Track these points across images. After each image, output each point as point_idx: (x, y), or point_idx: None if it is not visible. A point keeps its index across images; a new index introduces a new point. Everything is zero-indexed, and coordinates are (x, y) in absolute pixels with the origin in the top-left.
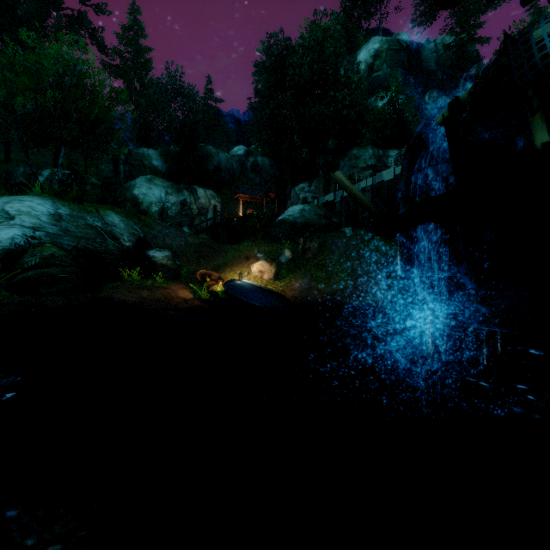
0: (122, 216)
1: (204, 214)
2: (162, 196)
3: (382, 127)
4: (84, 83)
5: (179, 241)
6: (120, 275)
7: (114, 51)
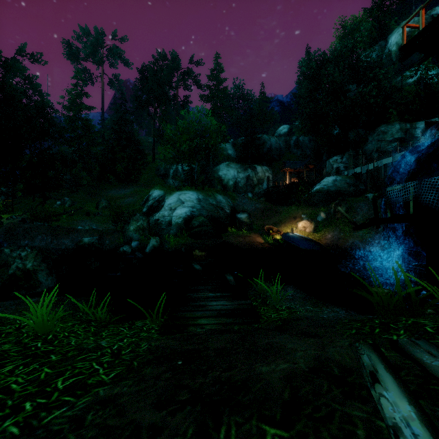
0: (222, 195)
1: (261, 183)
2: (235, 174)
3: (411, 102)
4: (207, 129)
5: (251, 207)
6: (227, 229)
7: (206, 87)
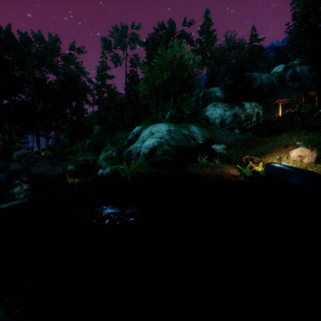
0: (198, 127)
1: (249, 119)
2: (222, 113)
3: None
4: (181, 62)
5: (231, 138)
6: (196, 159)
7: (197, 41)
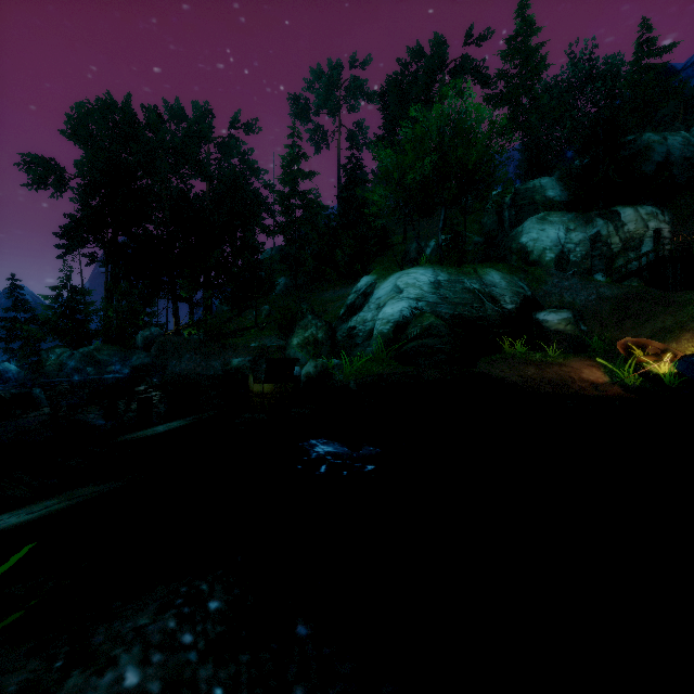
0: (503, 273)
1: (634, 248)
2: (560, 236)
3: None
4: (462, 129)
5: (585, 296)
6: (499, 346)
7: (498, 76)
